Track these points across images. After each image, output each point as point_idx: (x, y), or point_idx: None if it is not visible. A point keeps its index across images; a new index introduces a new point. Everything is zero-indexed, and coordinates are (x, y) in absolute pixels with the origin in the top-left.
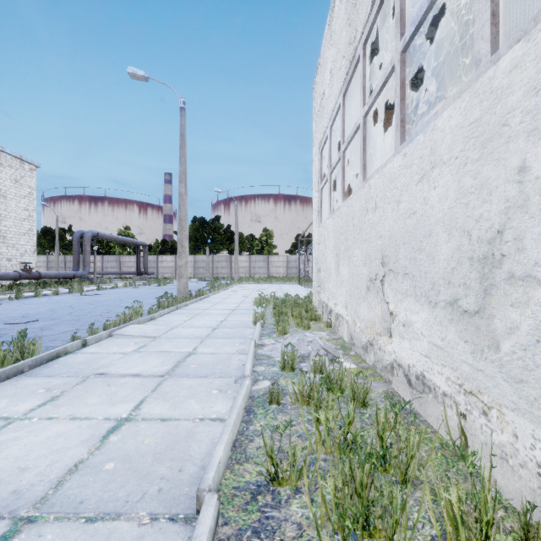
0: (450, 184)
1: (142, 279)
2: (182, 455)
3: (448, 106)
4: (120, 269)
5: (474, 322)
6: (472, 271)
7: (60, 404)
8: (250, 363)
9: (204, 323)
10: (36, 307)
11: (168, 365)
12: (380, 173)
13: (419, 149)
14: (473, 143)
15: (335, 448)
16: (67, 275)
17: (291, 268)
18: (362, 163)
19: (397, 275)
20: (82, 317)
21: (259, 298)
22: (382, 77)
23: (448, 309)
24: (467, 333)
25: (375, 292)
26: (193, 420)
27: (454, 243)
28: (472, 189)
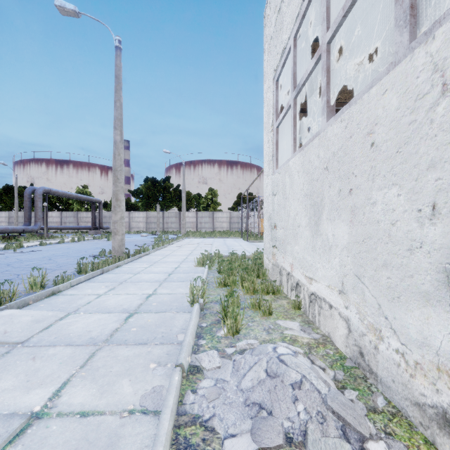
0: None
1: (97, 233)
2: None
3: None
4: (78, 224)
5: None
6: None
7: None
8: None
9: (123, 300)
10: None
11: None
12: None
13: None
14: None
15: None
16: (15, 230)
17: (233, 223)
18: (406, 4)
19: None
20: None
21: (203, 257)
22: None
23: None
24: None
25: None
26: None
27: None
28: None
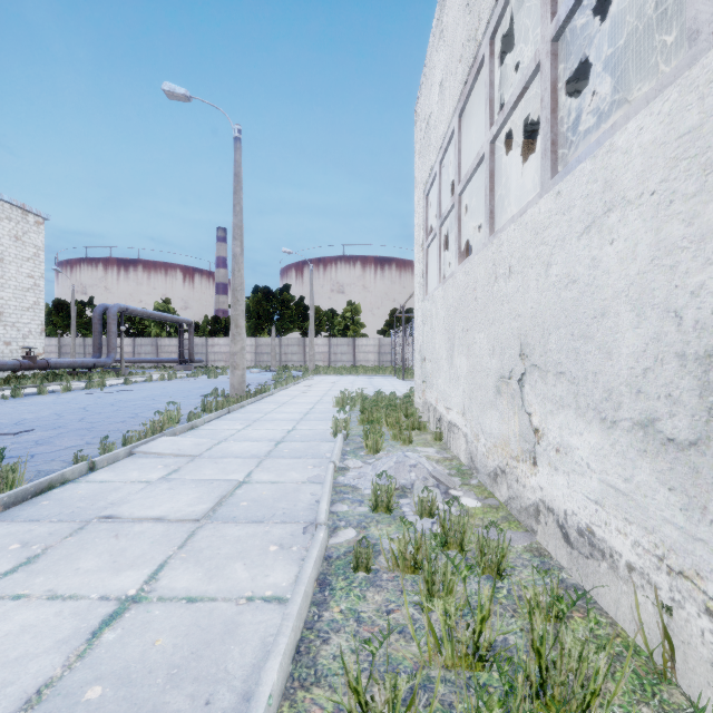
0: (640, 236)
1: (186, 369)
2: (213, 670)
3: (635, 113)
4: (157, 355)
5: (688, 459)
6: (683, 376)
7: (37, 570)
8: (327, 502)
9: (265, 434)
10: (37, 409)
11: (208, 502)
12: (518, 223)
13: (584, 183)
14: (686, 167)
15: (459, 659)
16: (85, 363)
17: (384, 354)
18: (488, 209)
19: (546, 375)
20: (97, 424)
21: (342, 397)
22: (520, 81)
23: (637, 434)
24: (673, 475)
25: (510, 396)
26: (237, 601)
27: (648, 330)
28: (683, 243)
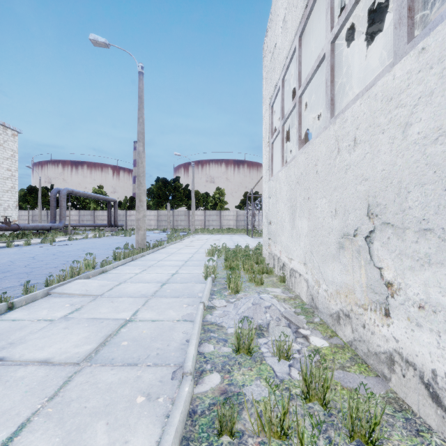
0: None
1: (112, 230)
2: None
3: None
4: (94, 221)
5: None
6: None
7: None
8: (194, 345)
9: (155, 276)
10: None
11: (93, 343)
12: (365, 97)
13: None
14: None
15: None
16: (44, 227)
17: (240, 221)
18: (329, 97)
19: (403, 232)
20: (35, 269)
21: (212, 249)
22: None
23: None
24: None
25: (355, 251)
26: None
27: None
28: None
